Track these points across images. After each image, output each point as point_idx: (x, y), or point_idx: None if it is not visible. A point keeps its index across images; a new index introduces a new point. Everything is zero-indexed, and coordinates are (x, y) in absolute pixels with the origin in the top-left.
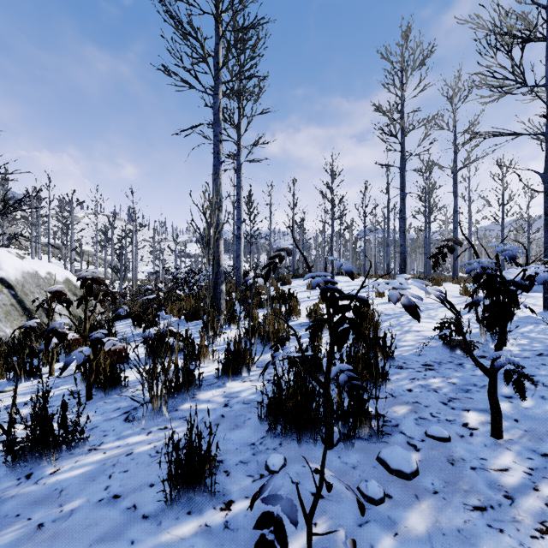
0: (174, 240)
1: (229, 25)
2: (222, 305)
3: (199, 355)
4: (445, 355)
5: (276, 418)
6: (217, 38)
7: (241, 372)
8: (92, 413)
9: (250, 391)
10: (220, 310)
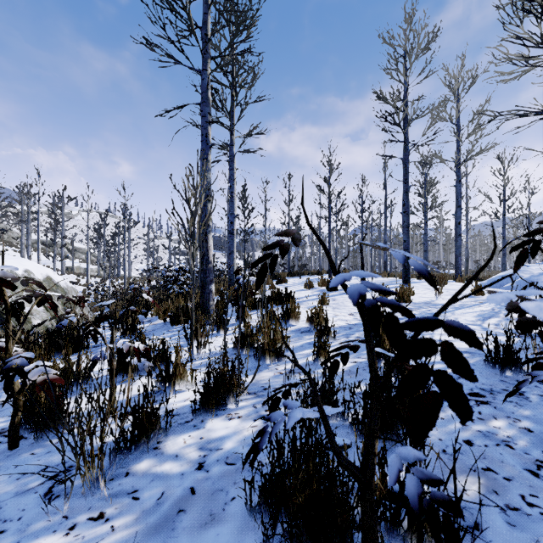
0: (168, 237)
1: (222, 5)
2: (211, 307)
3: (174, 377)
4: (493, 379)
5: (276, 515)
6: (205, 7)
7: (227, 404)
8: (4, 478)
9: (237, 438)
10: (209, 312)
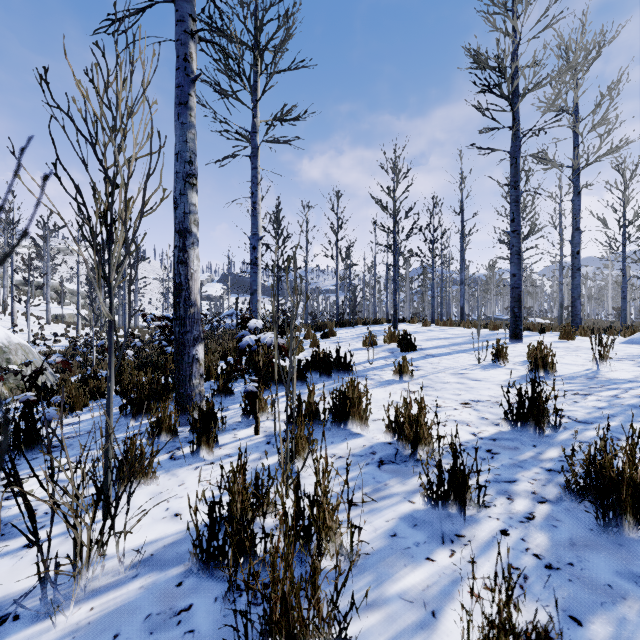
0: None
1: None
2: (195, 389)
3: None
4: None
5: None
6: None
7: None
8: None
9: None
10: (190, 401)
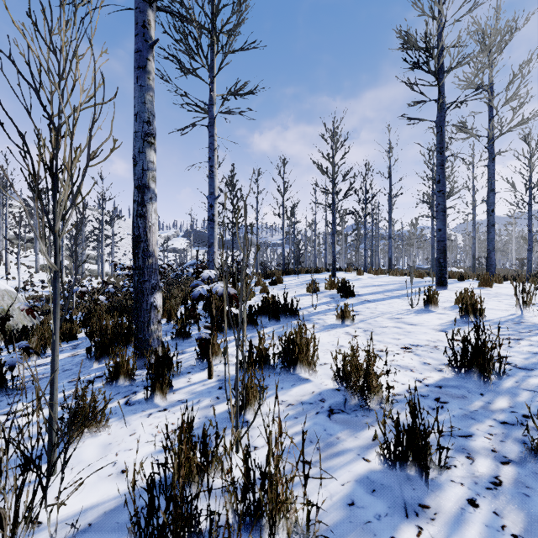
0: None
1: None
2: (153, 334)
3: None
4: None
5: None
6: None
7: None
8: None
9: None
10: (148, 345)
